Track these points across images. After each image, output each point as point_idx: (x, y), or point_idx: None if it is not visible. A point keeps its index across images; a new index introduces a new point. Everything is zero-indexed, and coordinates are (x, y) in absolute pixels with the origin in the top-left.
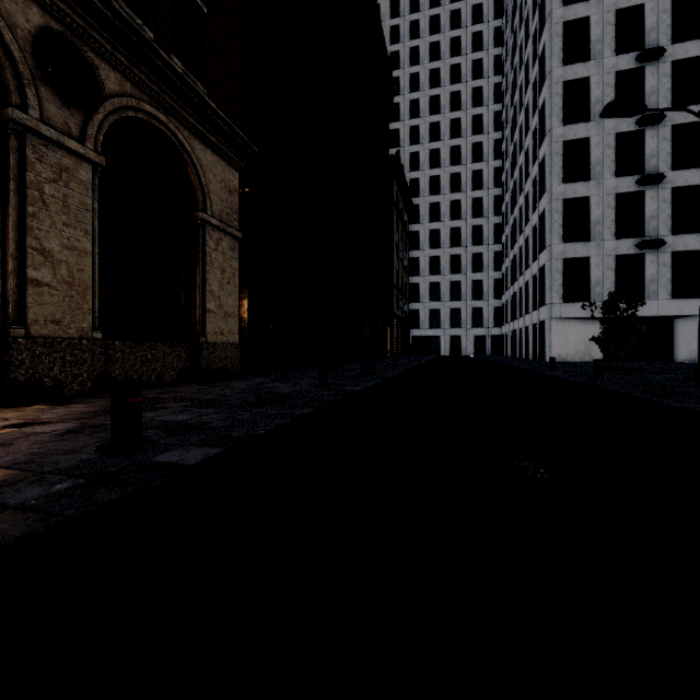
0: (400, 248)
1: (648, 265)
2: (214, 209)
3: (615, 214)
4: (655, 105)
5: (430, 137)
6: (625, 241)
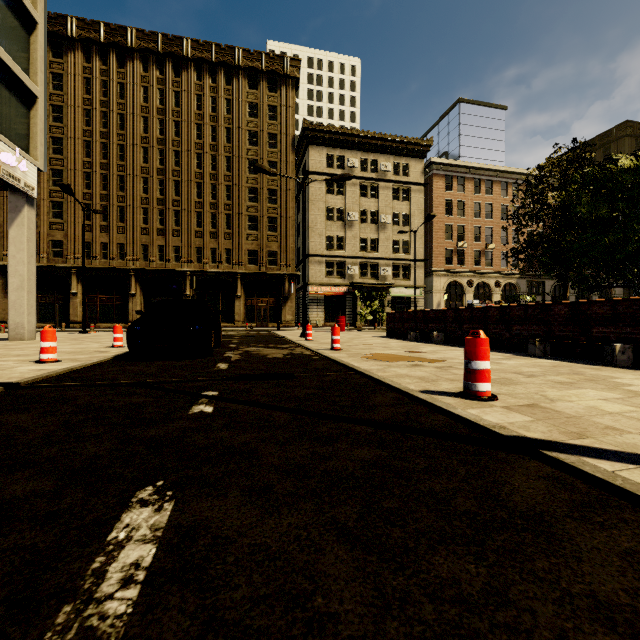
0: None
1: None
2: (616, 293)
3: None
4: None
5: None
6: None
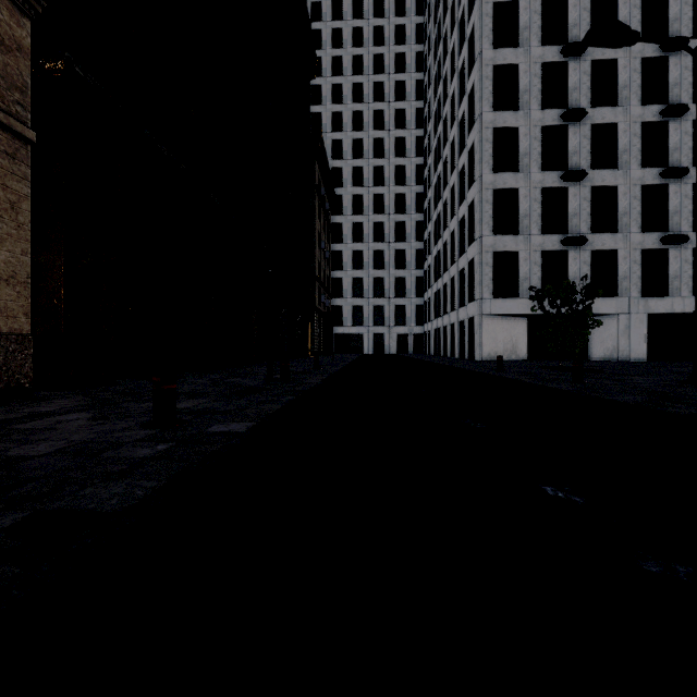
0: (323, 238)
1: (570, 262)
2: None
3: (541, 209)
4: (577, 102)
5: (353, 125)
6: (550, 236)
